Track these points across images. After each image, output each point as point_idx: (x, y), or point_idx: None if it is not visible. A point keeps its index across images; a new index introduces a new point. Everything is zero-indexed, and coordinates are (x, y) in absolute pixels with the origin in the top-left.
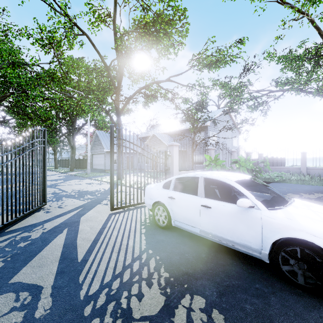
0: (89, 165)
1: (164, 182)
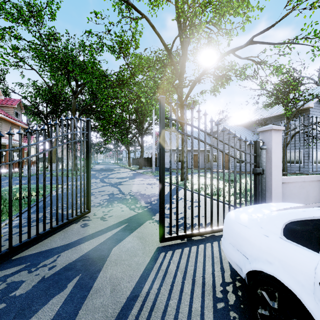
0: (154, 164)
1: (289, 220)
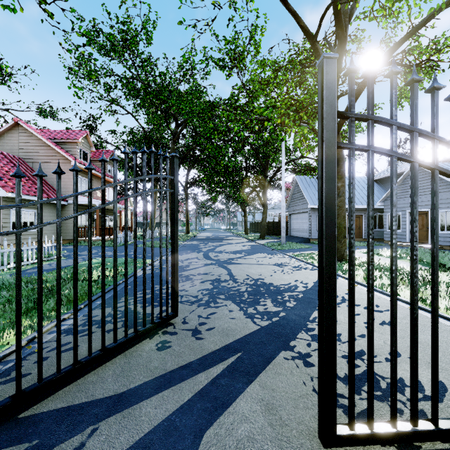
0: (283, 231)
1: None
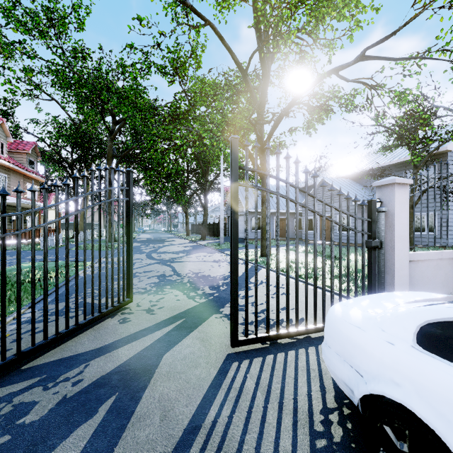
0: (222, 232)
1: (426, 321)
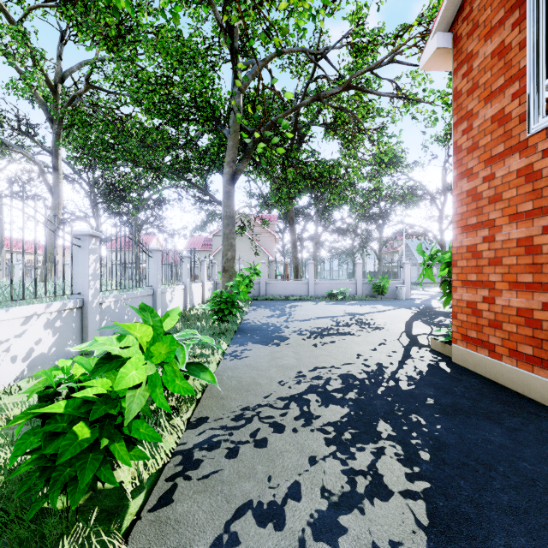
0: None
1: None
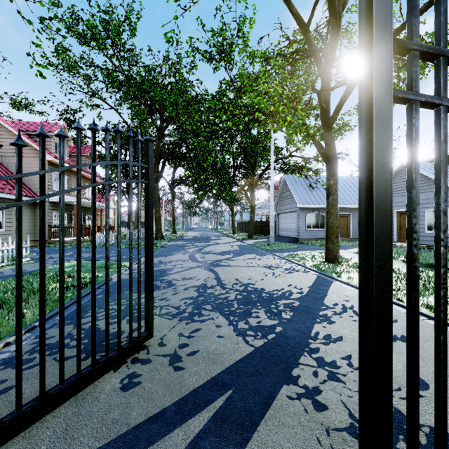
0: (272, 231)
1: None
